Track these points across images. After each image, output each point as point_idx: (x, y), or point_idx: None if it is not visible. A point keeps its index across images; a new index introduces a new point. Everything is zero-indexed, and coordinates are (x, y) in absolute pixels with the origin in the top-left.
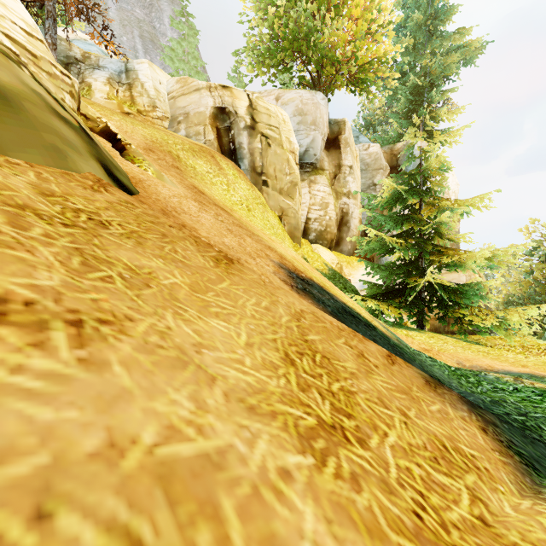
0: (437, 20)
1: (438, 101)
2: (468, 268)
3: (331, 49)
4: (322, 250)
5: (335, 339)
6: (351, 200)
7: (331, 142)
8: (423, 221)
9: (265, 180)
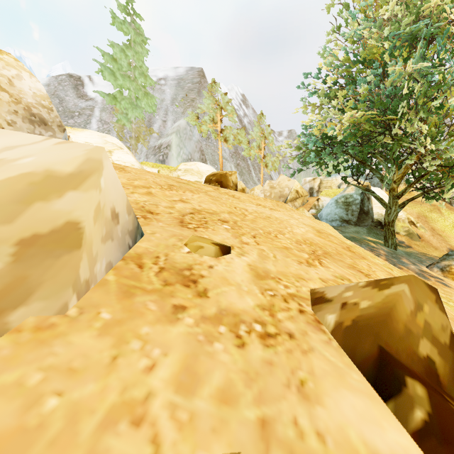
0: None
1: None
2: None
3: None
4: None
5: None
6: None
7: None
8: None
9: None
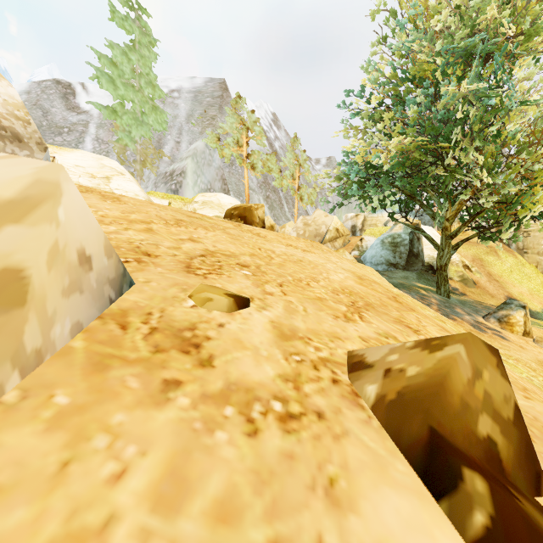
0: None
1: None
2: None
3: None
4: None
5: None
6: None
7: None
8: None
9: (525, 251)
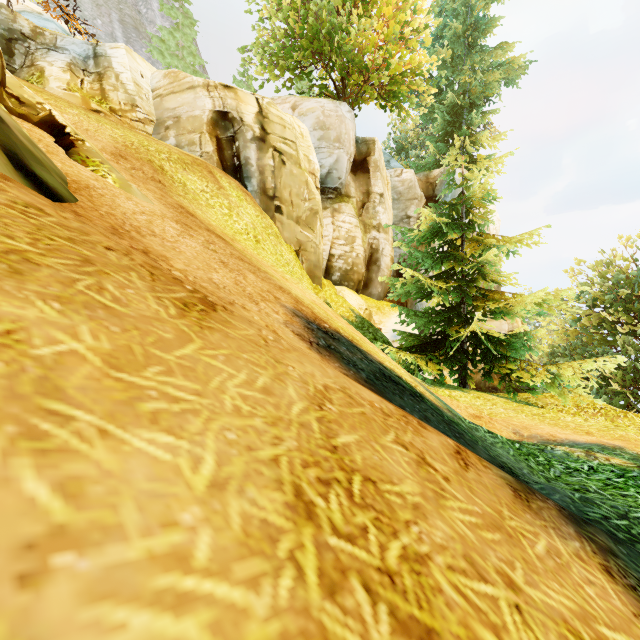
0: (477, 31)
1: (477, 125)
2: (518, 315)
3: (358, 53)
4: (348, 293)
5: (381, 436)
6: (382, 235)
7: (358, 164)
8: (466, 260)
9: (279, 206)
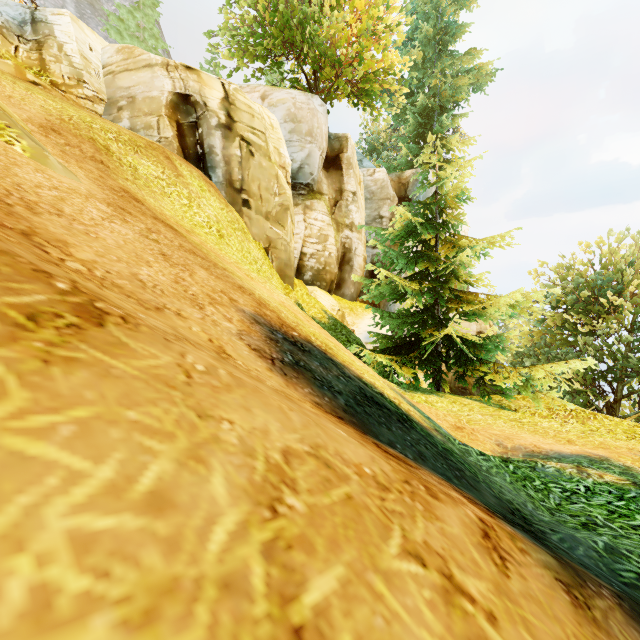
0: (447, 36)
1: (447, 129)
2: (492, 317)
3: (331, 46)
4: (321, 293)
5: (381, 548)
6: (355, 234)
7: (331, 160)
8: (440, 260)
9: (246, 199)
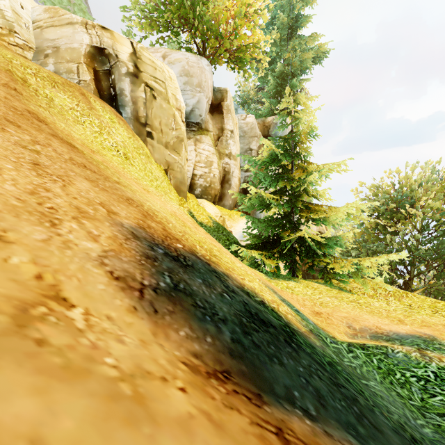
0: (296, 23)
1: (296, 90)
2: (334, 223)
3: (215, 23)
4: (207, 204)
5: None
6: (232, 161)
7: (215, 107)
8: (295, 180)
9: (150, 132)
